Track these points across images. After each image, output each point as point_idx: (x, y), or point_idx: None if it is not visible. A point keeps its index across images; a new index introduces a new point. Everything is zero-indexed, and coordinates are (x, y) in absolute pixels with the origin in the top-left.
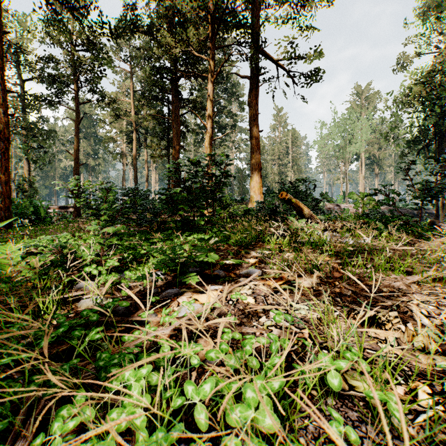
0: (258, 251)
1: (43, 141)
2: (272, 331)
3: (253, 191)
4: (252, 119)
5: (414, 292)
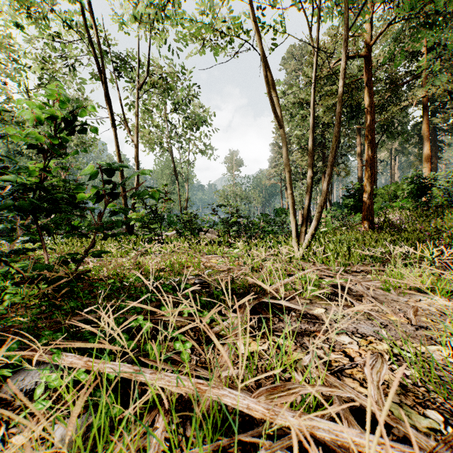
0: None
1: None
2: None
3: None
4: None
5: None
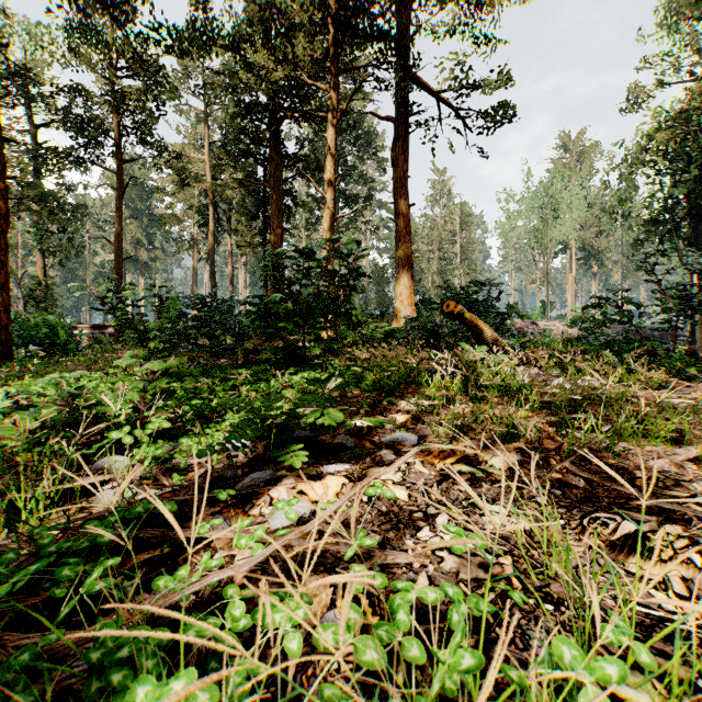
0: (410, 401)
1: (66, 221)
2: (444, 560)
3: (399, 301)
4: (398, 186)
5: (692, 478)
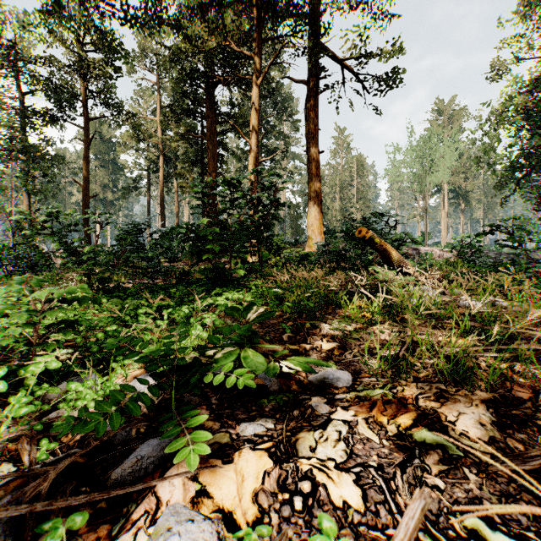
0: (332, 324)
1: (45, 167)
2: None
3: (311, 231)
4: (310, 137)
5: None
